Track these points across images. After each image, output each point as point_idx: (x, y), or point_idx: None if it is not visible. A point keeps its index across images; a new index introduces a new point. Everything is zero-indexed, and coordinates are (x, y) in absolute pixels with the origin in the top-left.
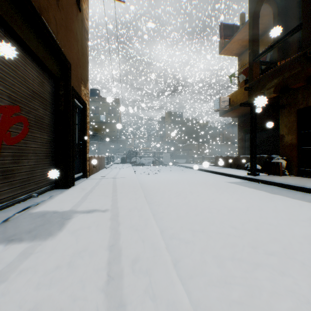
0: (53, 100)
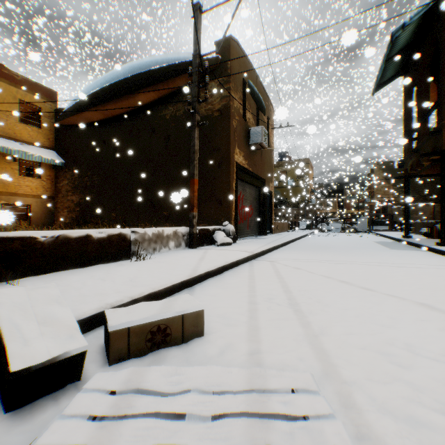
0: (258, 197)
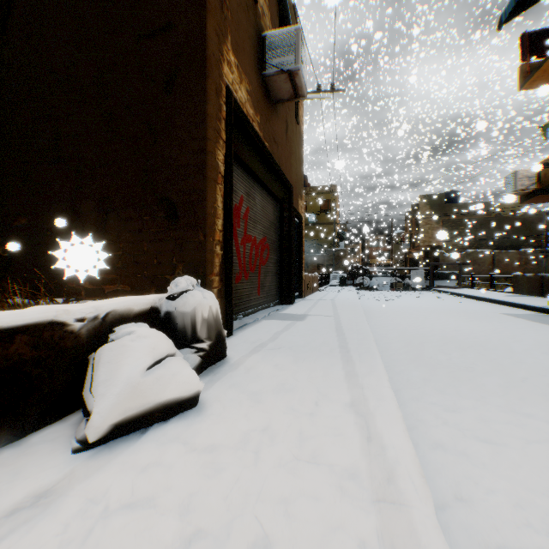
0: (279, 223)
